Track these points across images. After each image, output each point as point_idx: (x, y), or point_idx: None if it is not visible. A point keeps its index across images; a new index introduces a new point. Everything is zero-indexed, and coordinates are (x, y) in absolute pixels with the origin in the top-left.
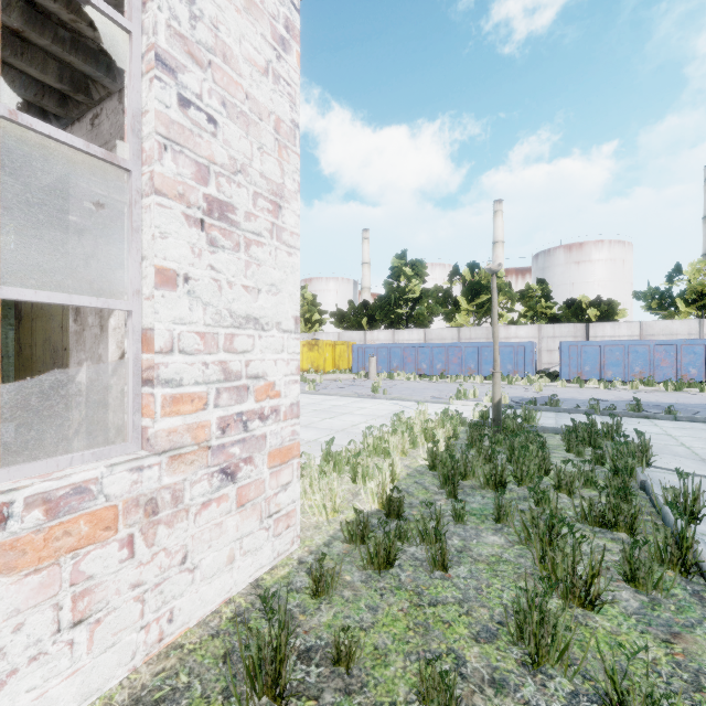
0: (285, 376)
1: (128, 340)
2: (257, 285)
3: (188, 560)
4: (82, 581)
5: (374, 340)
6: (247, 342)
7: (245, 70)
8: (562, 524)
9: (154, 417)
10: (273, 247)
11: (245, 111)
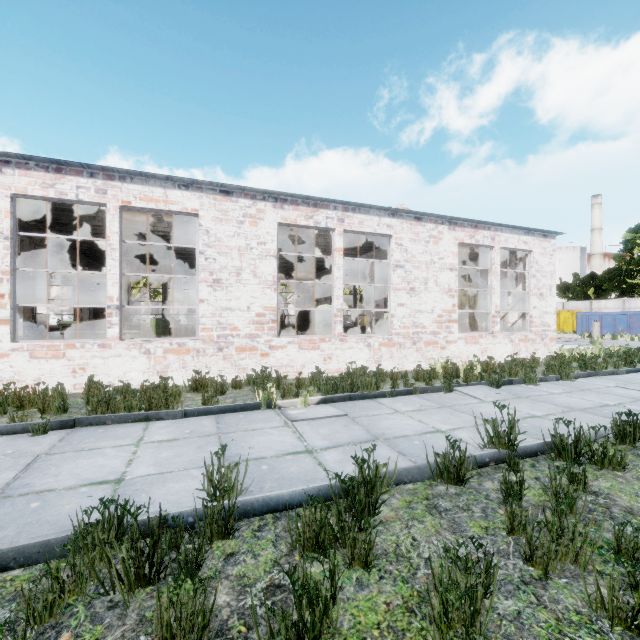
0: (552, 323)
1: (528, 317)
2: (547, 306)
3: (537, 351)
4: (527, 346)
5: (601, 308)
6: (545, 316)
7: (545, 267)
8: (633, 359)
9: (533, 328)
10: (549, 298)
11: (545, 275)
